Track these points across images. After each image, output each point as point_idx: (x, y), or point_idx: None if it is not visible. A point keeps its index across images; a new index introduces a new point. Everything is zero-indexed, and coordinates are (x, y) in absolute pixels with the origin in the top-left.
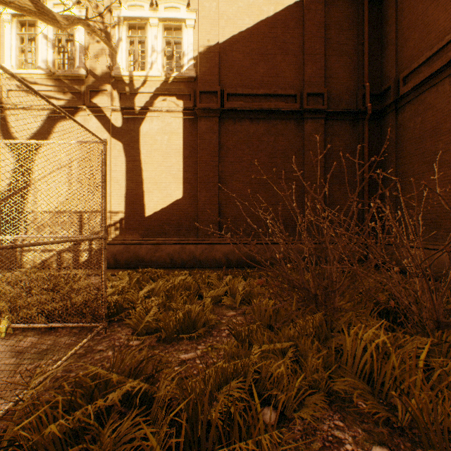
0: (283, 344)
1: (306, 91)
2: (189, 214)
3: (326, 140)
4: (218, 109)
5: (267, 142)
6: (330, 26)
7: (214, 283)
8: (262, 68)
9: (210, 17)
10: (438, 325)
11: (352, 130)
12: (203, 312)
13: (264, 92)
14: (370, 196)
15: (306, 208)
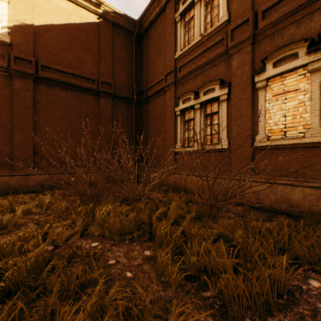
0: (67, 221)
1: (101, 79)
2: (4, 152)
3: (113, 111)
4: (33, 74)
5: (75, 106)
6: (116, 46)
7: (26, 201)
8: (71, 55)
9: (25, 2)
10: (136, 200)
11: (128, 108)
12: (13, 217)
13: (72, 72)
14: (136, 145)
15: (101, 151)
